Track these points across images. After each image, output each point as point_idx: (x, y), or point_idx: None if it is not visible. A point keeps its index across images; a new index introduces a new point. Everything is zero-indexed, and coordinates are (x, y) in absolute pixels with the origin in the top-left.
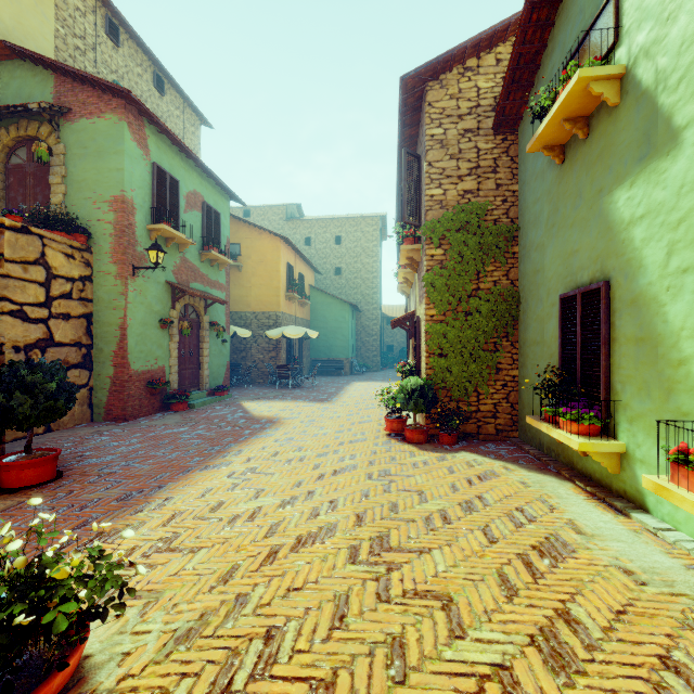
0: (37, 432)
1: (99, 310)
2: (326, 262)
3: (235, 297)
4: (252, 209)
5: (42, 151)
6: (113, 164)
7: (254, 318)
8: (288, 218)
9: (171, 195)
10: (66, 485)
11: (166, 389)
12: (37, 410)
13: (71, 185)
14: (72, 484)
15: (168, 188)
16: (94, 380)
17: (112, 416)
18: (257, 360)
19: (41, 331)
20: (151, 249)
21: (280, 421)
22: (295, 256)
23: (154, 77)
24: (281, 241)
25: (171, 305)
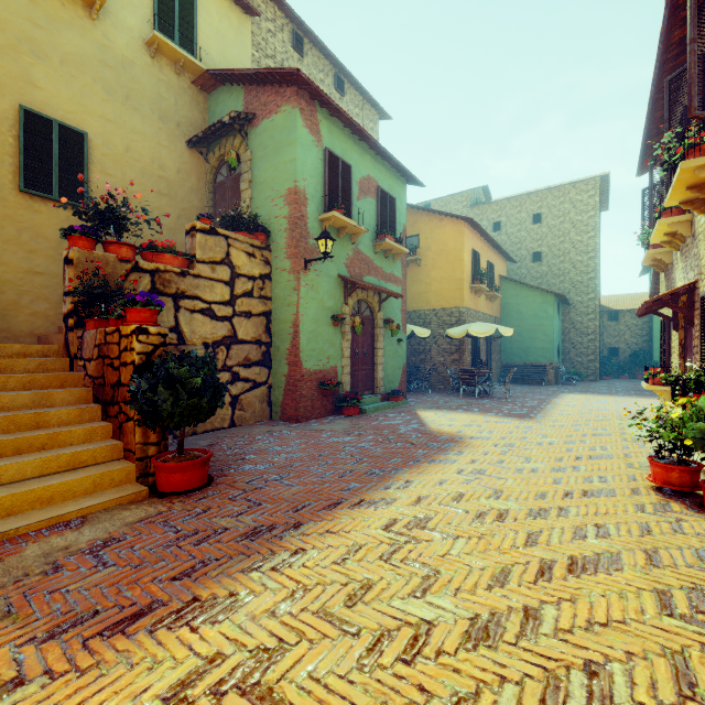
0: (223, 426)
1: (276, 308)
2: (521, 248)
3: (413, 294)
4: (432, 203)
5: (232, 158)
6: (287, 156)
7: (433, 316)
8: (473, 204)
9: (343, 182)
10: (209, 497)
11: (338, 391)
12: (180, 408)
13: (255, 189)
14: (214, 496)
15: (340, 174)
16: (273, 378)
17: (286, 416)
18: (437, 363)
19: (227, 328)
20: (320, 238)
21: (464, 440)
22: (482, 242)
23: (335, 80)
24: (465, 224)
25: (344, 300)
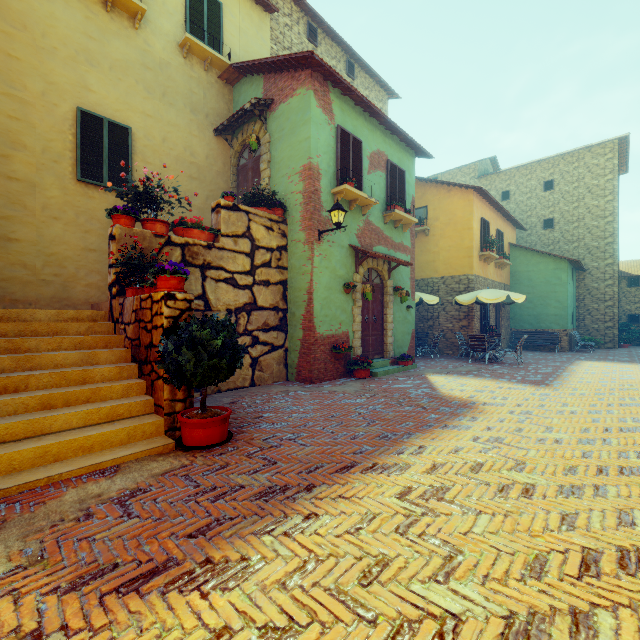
0: (244, 385)
1: (292, 277)
2: (531, 216)
3: (421, 263)
4: (439, 176)
5: (252, 141)
6: (302, 135)
7: (441, 283)
8: (481, 175)
9: (354, 157)
10: (228, 453)
11: (349, 355)
12: (202, 368)
13: (273, 168)
14: (233, 452)
15: (351, 149)
16: (289, 341)
17: (301, 377)
18: (445, 329)
19: (247, 296)
20: (332, 210)
21: (477, 406)
22: (491, 210)
23: (346, 65)
24: (473, 193)
25: (355, 269)
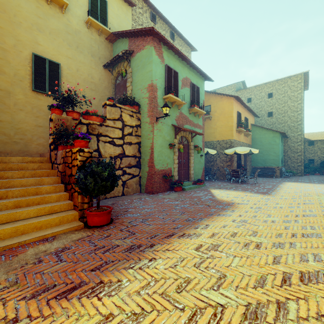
0: (118, 195)
1: (143, 140)
2: (261, 110)
3: (208, 134)
4: (216, 90)
5: (123, 72)
6: (148, 69)
7: (218, 144)
8: (237, 90)
9: (174, 80)
10: (111, 229)
11: (172, 179)
12: (97, 186)
13: (133, 85)
14: (113, 229)
15: (173, 76)
16: (141, 173)
17: (147, 191)
18: (219, 166)
19: (120, 150)
20: (163, 107)
21: (235, 205)
22: (242, 107)
23: (170, 34)
24: (233, 99)
25: (174, 136)
